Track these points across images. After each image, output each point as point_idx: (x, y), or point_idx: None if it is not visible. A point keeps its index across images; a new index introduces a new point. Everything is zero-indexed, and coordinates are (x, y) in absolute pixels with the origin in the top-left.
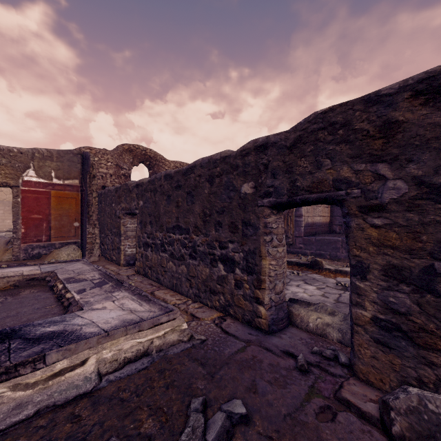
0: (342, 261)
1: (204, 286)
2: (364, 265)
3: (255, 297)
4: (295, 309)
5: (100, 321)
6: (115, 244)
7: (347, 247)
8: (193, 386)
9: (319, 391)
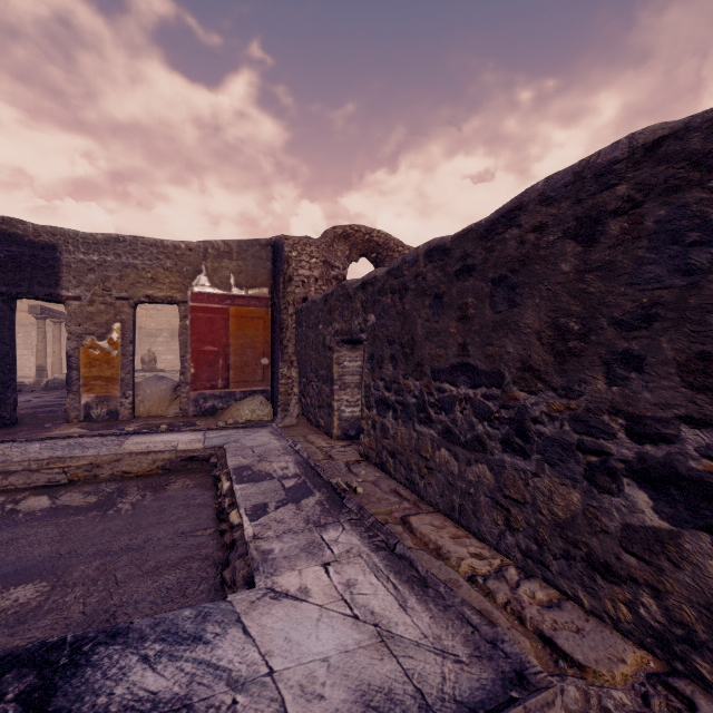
0: None
1: (561, 539)
2: None
3: None
4: None
5: (290, 673)
6: (323, 397)
7: None
8: None
9: None
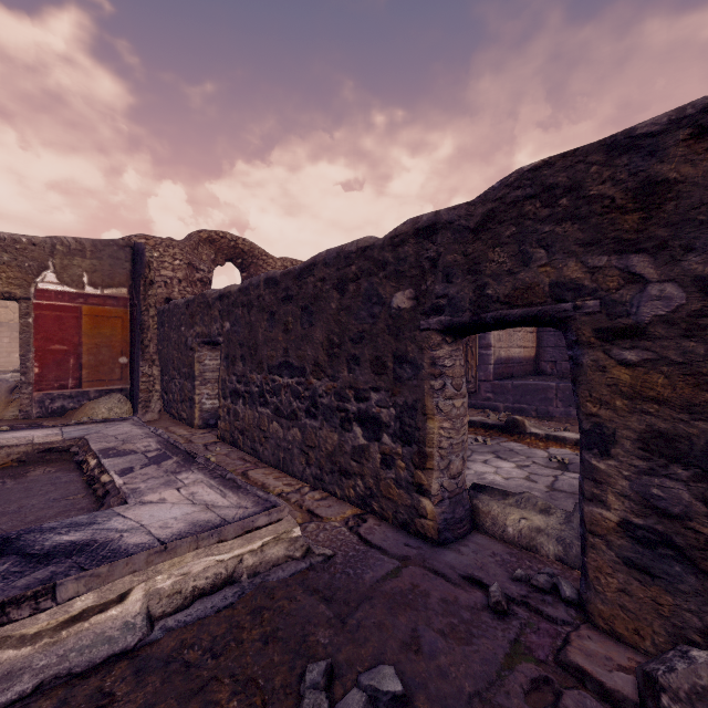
0: (556, 421)
1: (330, 463)
2: (605, 431)
3: (416, 483)
4: (484, 503)
5: (153, 524)
6: (185, 392)
7: (575, 399)
8: (311, 640)
9: (528, 649)
